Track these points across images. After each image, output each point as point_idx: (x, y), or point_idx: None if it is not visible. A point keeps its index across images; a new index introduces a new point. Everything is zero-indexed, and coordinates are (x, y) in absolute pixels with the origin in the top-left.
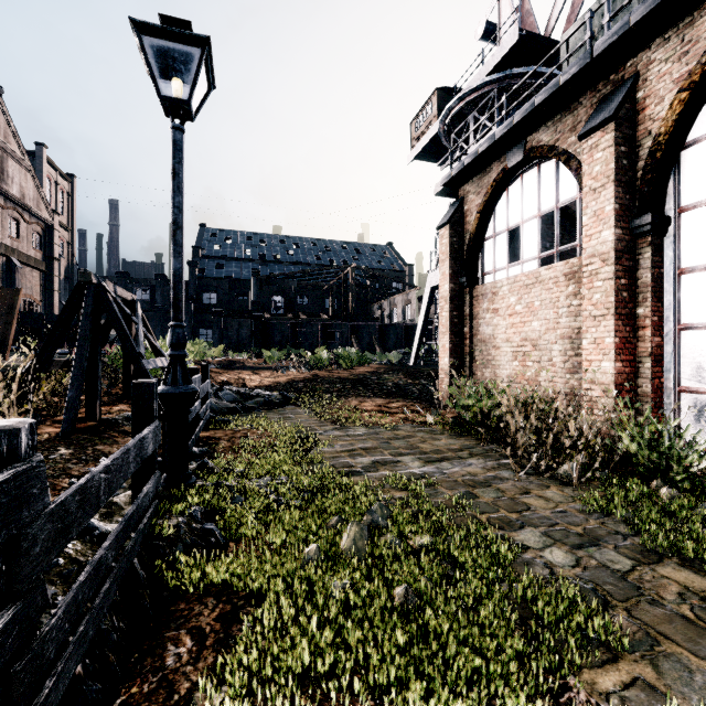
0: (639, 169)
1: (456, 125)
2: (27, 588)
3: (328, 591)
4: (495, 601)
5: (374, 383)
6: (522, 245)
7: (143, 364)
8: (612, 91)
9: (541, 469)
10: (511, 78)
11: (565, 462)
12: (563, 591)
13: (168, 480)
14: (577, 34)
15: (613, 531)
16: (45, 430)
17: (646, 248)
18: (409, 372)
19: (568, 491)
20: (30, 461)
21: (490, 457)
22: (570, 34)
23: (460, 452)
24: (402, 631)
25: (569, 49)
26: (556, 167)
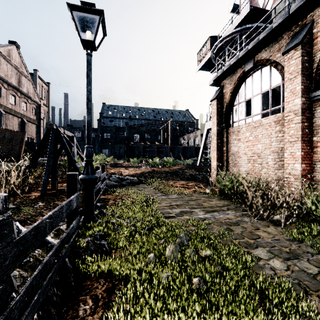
0: (314, 68)
1: (219, 53)
2: (0, 284)
3: (159, 279)
4: (246, 289)
5: (180, 174)
6: (252, 108)
7: (76, 165)
8: (300, 30)
9: (264, 217)
10: (246, 29)
11: (276, 214)
12: (282, 285)
13: (84, 219)
14: (280, 4)
15: (305, 251)
16: (33, 194)
17: (318, 107)
18: (197, 168)
19: (279, 229)
20: (3, 216)
21: (238, 210)
22: (277, 4)
23: (223, 207)
24: (197, 304)
25: (276, 11)
26: (270, 69)
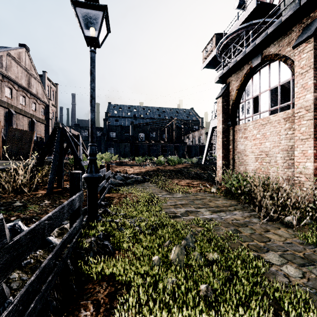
0: None
1: (224, 50)
2: None
3: (164, 284)
4: (259, 299)
5: (185, 172)
6: (260, 105)
7: (81, 163)
8: (311, 21)
9: (274, 218)
10: (252, 25)
11: (287, 215)
12: (299, 295)
13: (88, 218)
14: None
15: None
16: (40, 192)
17: None
18: (202, 167)
19: (291, 231)
20: None
21: (245, 210)
22: None
23: (229, 207)
24: (205, 314)
25: (285, 4)
26: (278, 64)
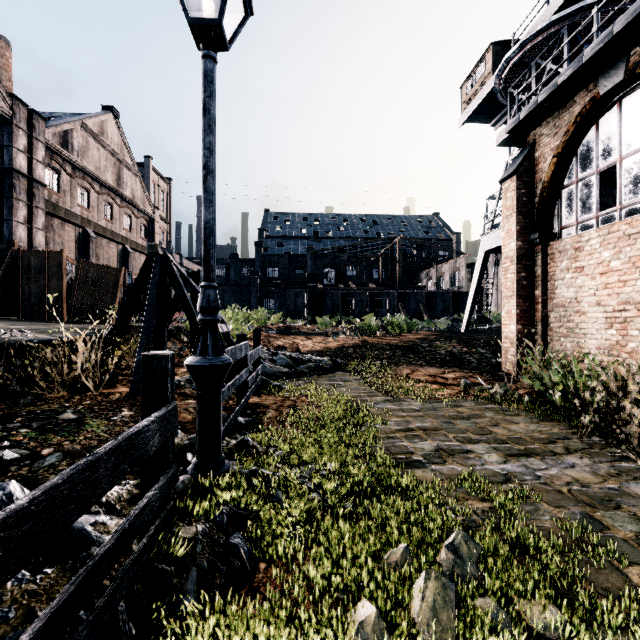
0: None
1: (514, 77)
2: None
3: None
4: None
5: (425, 350)
6: (619, 187)
7: None
8: None
9: None
10: (585, 11)
11: None
12: None
13: (197, 466)
14: None
15: None
16: (119, 390)
17: None
18: (463, 339)
19: None
20: None
21: (598, 455)
22: None
23: (551, 444)
24: None
25: None
26: None
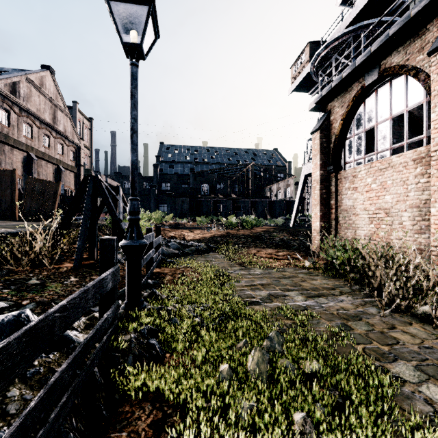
0: None
1: (322, 65)
2: None
3: (237, 410)
4: None
5: (266, 238)
6: (376, 140)
7: (121, 225)
8: None
9: (401, 308)
10: (363, 28)
11: (422, 304)
12: None
13: (127, 305)
14: None
15: None
16: (65, 265)
17: None
18: (290, 231)
19: (429, 329)
20: None
21: (356, 295)
22: None
23: (332, 290)
24: None
25: None
26: (405, 80)
